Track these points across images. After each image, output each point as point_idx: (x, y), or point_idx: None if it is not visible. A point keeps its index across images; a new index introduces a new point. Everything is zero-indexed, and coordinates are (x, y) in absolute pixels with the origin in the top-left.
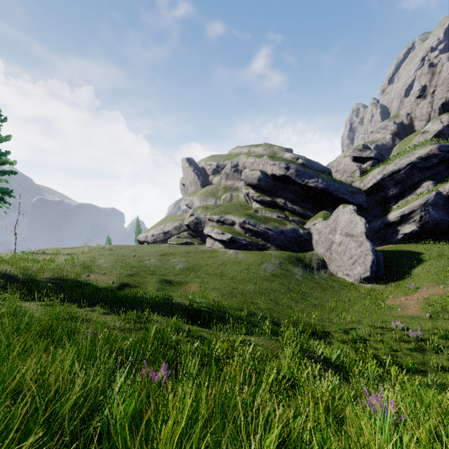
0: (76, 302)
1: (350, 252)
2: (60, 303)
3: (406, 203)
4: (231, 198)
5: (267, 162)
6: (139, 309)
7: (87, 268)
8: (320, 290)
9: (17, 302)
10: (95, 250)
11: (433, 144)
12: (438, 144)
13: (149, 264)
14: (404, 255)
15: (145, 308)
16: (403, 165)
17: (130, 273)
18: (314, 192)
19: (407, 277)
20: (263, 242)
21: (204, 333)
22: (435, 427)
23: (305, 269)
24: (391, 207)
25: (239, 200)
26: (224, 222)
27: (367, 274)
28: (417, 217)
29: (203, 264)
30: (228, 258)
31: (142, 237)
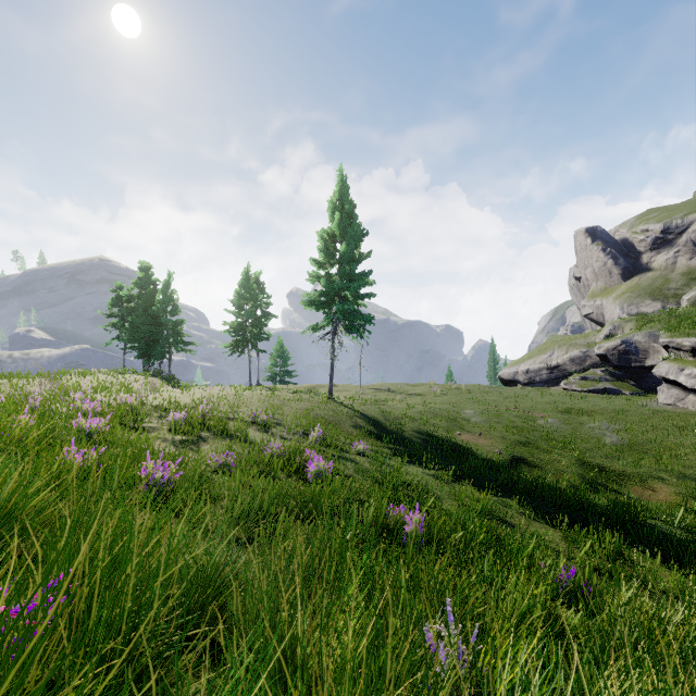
0: (470, 480)
1: None
2: (450, 477)
3: None
4: None
5: None
6: (583, 522)
7: (453, 421)
8: None
9: (416, 471)
10: (450, 392)
11: None
12: None
13: (545, 426)
14: None
15: (599, 525)
16: None
17: (519, 439)
18: None
19: None
20: None
21: None
22: None
23: None
24: None
25: None
26: None
27: None
28: None
29: (667, 441)
30: None
31: (507, 373)
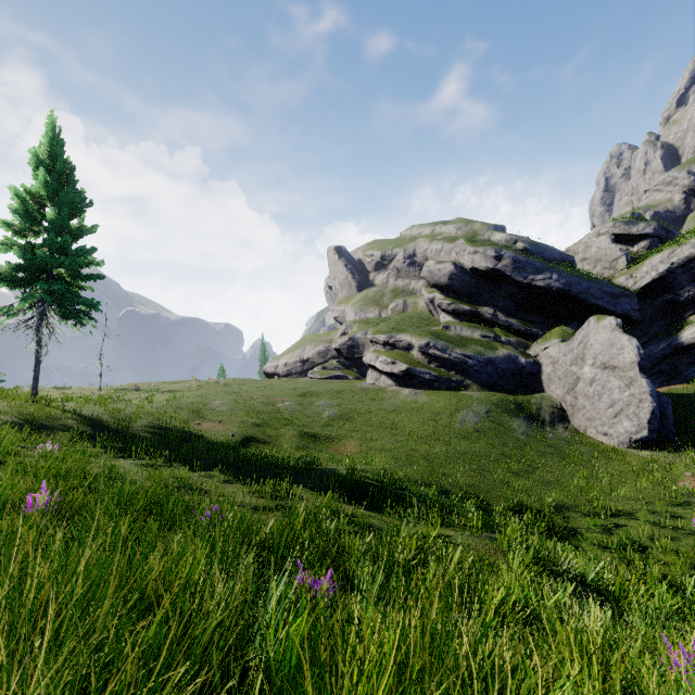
0: (185, 462)
1: (610, 396)
2: (165, 463)
3: None
4: (404, 308)
5: (464, 249)
6: (274, 476)
7: (196, 412)
8: (557, 457)
9: (111, 461)
10: (205, 386)
11: None
12: None
13: (282, 408)
14: None
15: (283, 476)
16: None
17: (256, 421)
18: (545, 296)
19: None
20: (458, 377)
21: (374, 520)
22: None
23: (530, 423)
24: (686, 319)
25: (418, 310)
26: (396, 345)
27: (643, 434)
28: None
29: (363, 410)
30: (402, 402)
31: (270, 367)
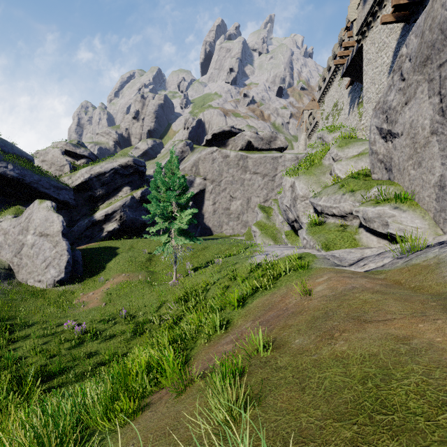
0: None
1: (44, 255)
2: None
3: (110, 204)
4: None
5: None
6: None
7: None
8: None
9: None
10: None
11: (131, 156)
12: (134, 158)
13: None
14: (105, 250)
15: None
16: (108, 169)
17: None
18: (2, 180)
19: (102, 271)
20: None
21: None
22: None
23: None
24: (99, 206)
25: None
26: None
27: (62, 276)
28: (118, 216)
29: None
30: None
31: None
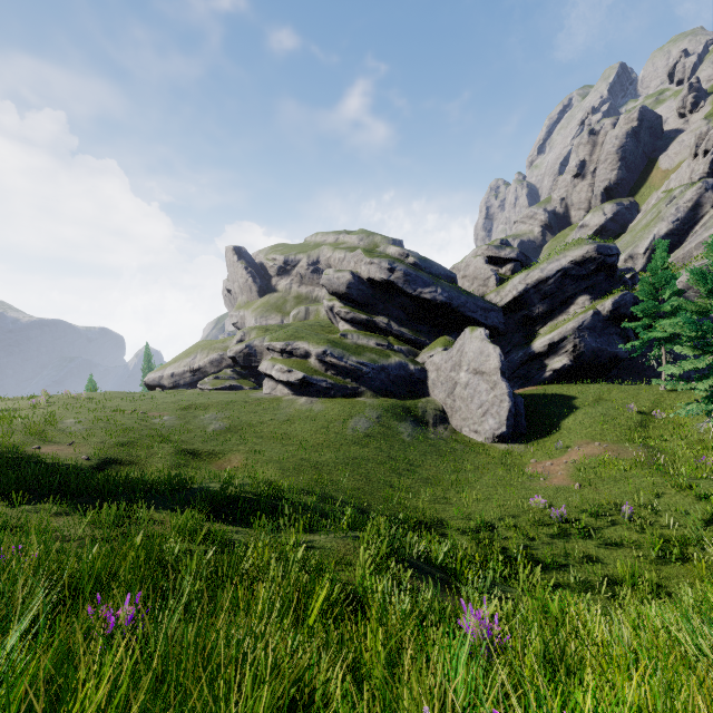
0: (4, 496)
1: (480, 398)
2: None
3: (556, 326)
4: (306, 315)
5: (362, 259)
6: (129, 501)
7: (38, 434)
8: (436, 455)
9: None
10: (58, 401)
11: (591, 243)
12: (597, 244)
13: (159, 423)
14: (552, 400)
15: (139, 500)
16: (553, 272)
17: (122, 440)
18: (431, 308)
19: (556, 432)
20: (354, 384)
21: (239, 535)
22: (543, 647)
23: (416, 425)
24: (537, 331)
25: (319, 317)
26: (293, 353)
27: (503, 430)
28: (569, 346)
29: (254, 421)
30: (297, 411)
31: (152, 378)
